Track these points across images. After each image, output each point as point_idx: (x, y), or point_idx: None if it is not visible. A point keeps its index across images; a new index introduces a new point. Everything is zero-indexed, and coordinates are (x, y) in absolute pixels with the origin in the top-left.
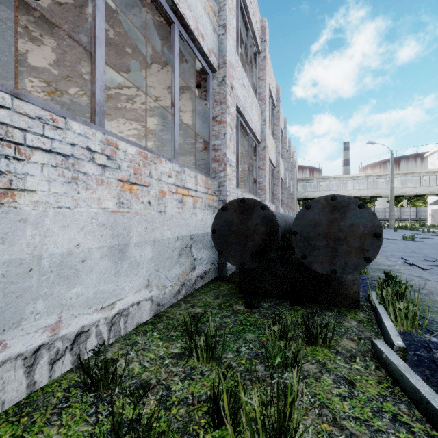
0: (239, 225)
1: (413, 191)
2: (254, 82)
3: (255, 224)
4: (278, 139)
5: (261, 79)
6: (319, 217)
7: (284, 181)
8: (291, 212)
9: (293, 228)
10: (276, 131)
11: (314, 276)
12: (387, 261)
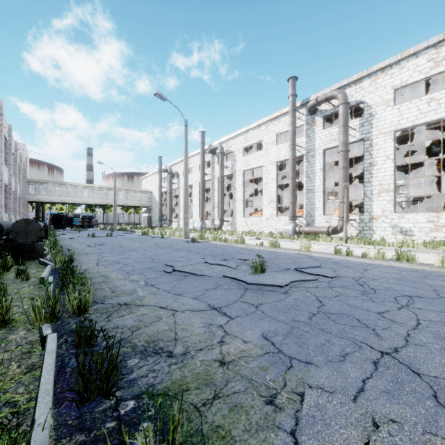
0: None
1: (132, 203)
2: None
3: None
4: (1, 150)
5: None
6: (21, 225)
7: (9, 187)
8: (19, 216)
9: (11, 229)
10: None
11: (23, 249)
12: (78, 246)
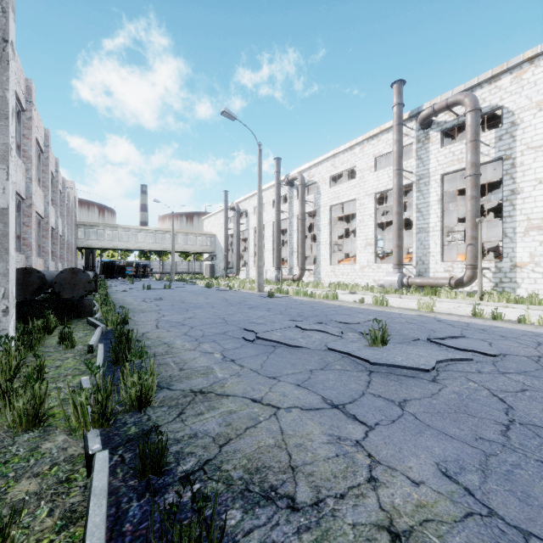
0: (23, 280)
1: (192, 248)
2: (17, 136)
3: (34, 279)
4: (47, 188)
5: (27, 138)
6: (67, 276)
7: (56, 230)
8: (67, 264)
9: (55, 281)
10: (44, 179)
11: (70, 305)
12: (133, 301)
